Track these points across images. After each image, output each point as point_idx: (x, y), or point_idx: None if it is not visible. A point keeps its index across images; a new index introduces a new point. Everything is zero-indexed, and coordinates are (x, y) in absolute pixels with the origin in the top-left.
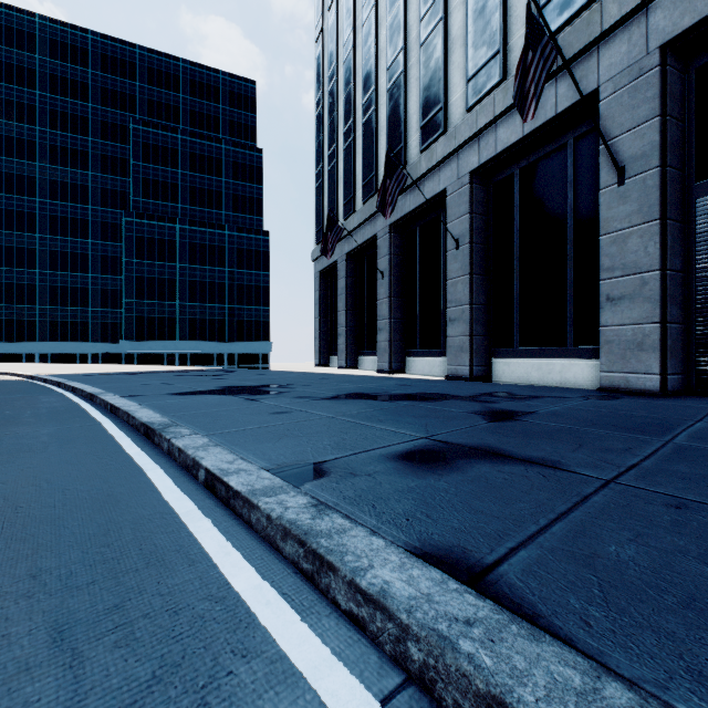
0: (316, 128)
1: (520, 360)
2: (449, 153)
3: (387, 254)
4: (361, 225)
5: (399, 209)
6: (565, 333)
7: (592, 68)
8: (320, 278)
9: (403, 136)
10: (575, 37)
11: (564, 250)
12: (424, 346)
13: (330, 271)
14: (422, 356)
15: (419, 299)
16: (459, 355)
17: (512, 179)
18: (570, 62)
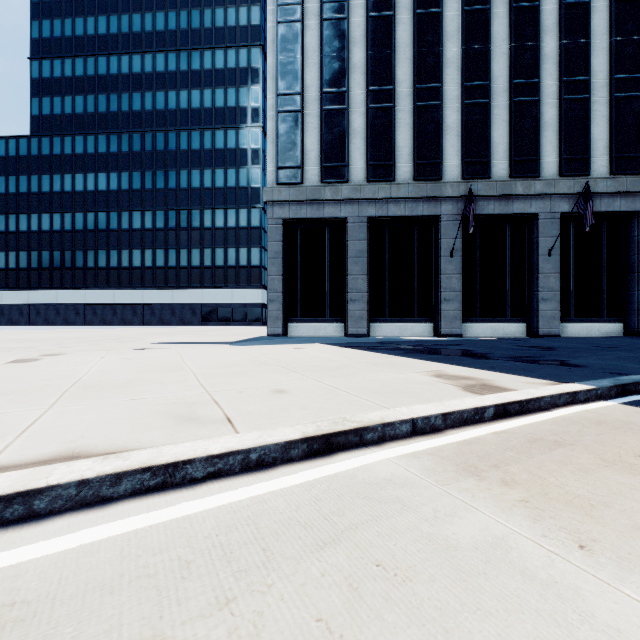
0: (282, 38)
1: (574, 324)
2: (547, 193)
3: (460, 238)
4: (410, 198)
5: (480, 207)
6: (600, 311)
7: (637, 201)
8: (282, 226)
9: (489, 153)
10: (635, 184)
11: (599, 272)
12: (484, 315)
13: (296, 222)
14: (483, 323)
15: (479, 279)
16: (552, 322)
17: (568, 226)
18: (629, 192)
